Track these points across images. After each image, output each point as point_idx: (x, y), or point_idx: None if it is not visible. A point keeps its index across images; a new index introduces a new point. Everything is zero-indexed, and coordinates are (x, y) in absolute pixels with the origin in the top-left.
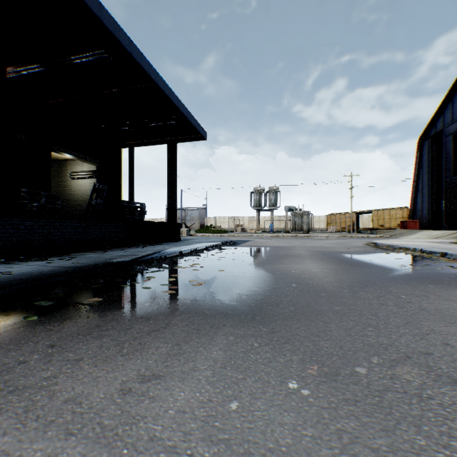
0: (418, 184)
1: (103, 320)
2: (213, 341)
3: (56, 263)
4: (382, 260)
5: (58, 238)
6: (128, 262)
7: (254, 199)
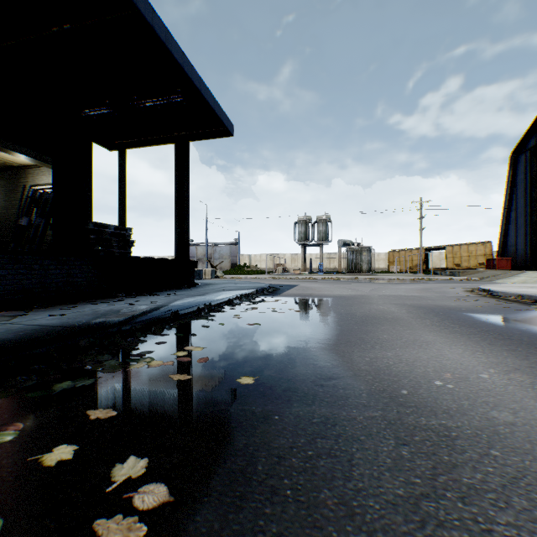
0: (511, 211)
1: None
2: None
3: None
4: None
5: None
6: None
7: (299, 231)
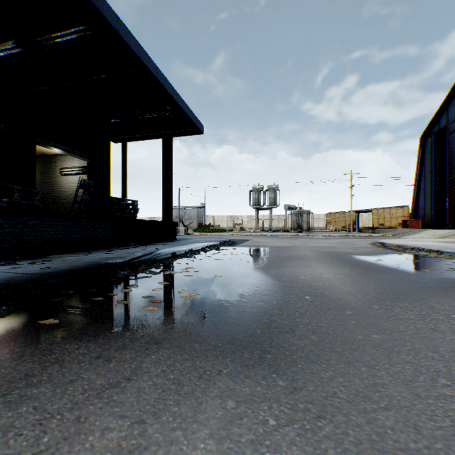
0: (420, 182)
1: (42, 361)
2: (200, 412)
3: (22, 268)
4: (399, 263)
5: (34, 238)
6: (108, 267)
7: (253, 198)
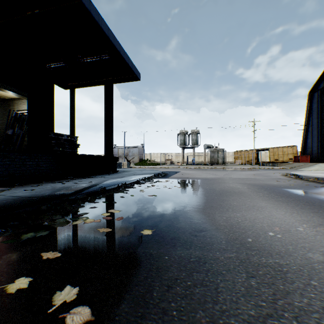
0: (309, 127)
1: None
2: None
3: None
4: None
5: None
6: None
7: (180, 139)
